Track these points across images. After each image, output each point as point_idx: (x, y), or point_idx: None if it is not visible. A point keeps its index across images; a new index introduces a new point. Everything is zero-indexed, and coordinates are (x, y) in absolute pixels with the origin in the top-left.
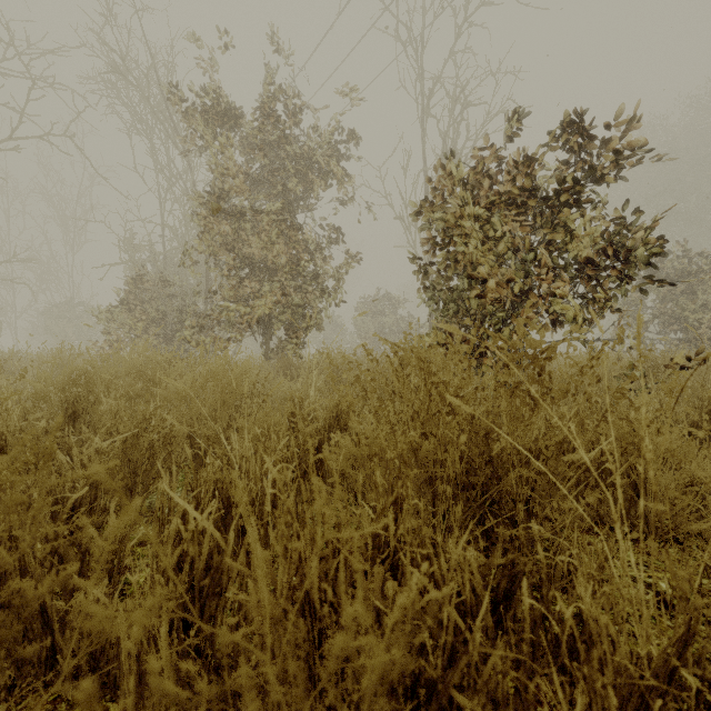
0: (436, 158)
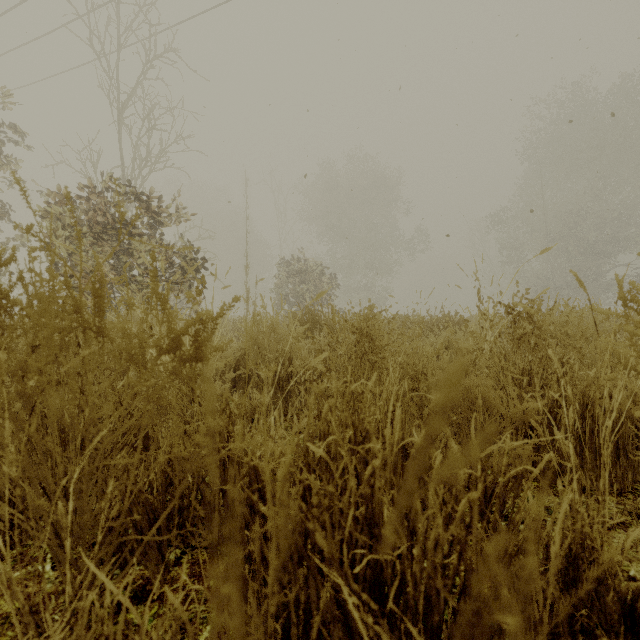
0: (139, 157)
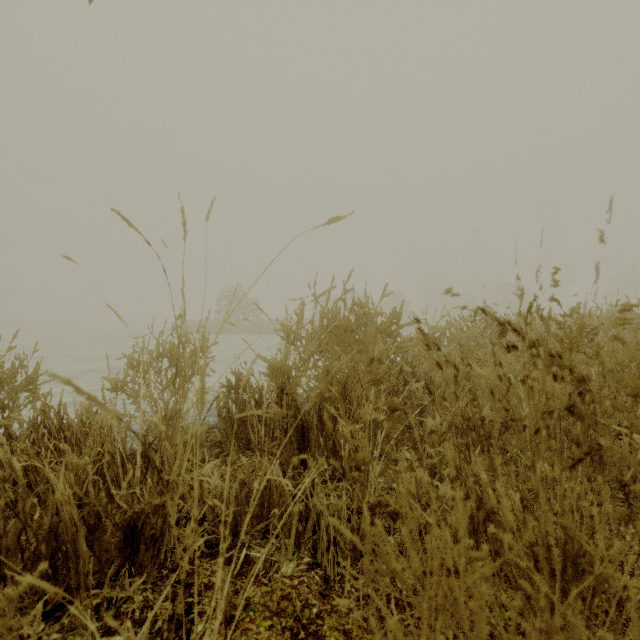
0: None
